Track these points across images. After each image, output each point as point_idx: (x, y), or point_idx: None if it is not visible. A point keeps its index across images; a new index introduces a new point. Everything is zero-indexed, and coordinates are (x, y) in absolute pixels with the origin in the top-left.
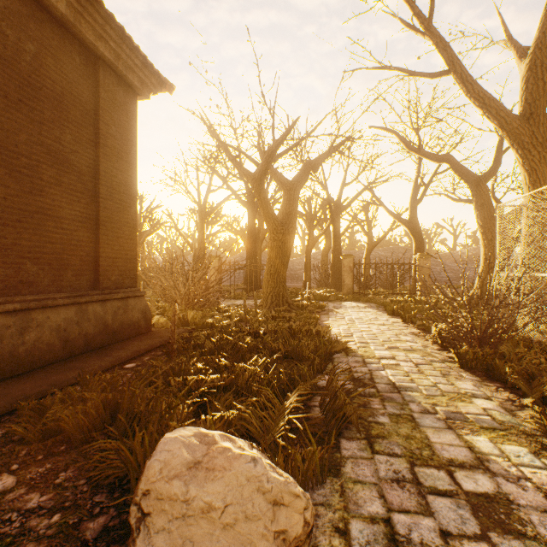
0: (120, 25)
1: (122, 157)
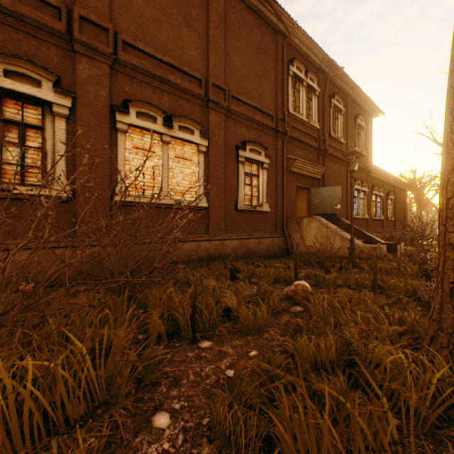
0: (410, 186)
1: (405, 205)
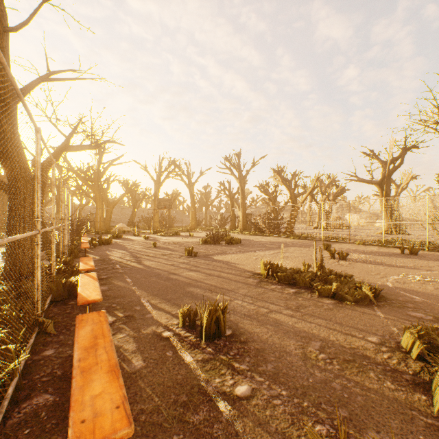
0: None
1: None
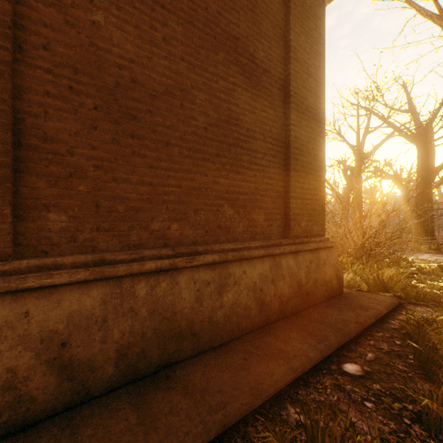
0: None
1: (310, 74)
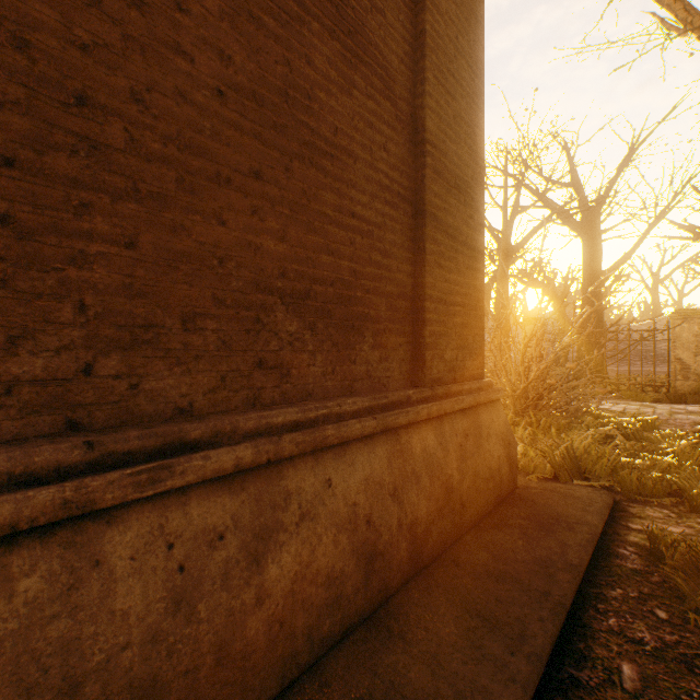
0: None
1: (461, 52)
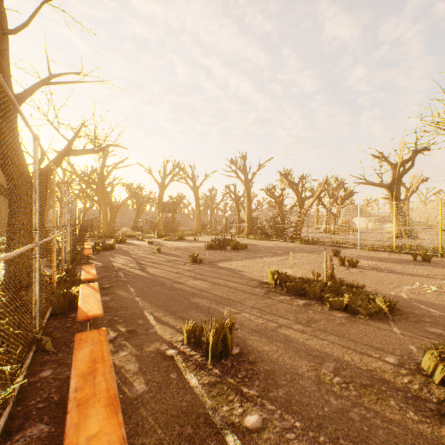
0: None
1: None
